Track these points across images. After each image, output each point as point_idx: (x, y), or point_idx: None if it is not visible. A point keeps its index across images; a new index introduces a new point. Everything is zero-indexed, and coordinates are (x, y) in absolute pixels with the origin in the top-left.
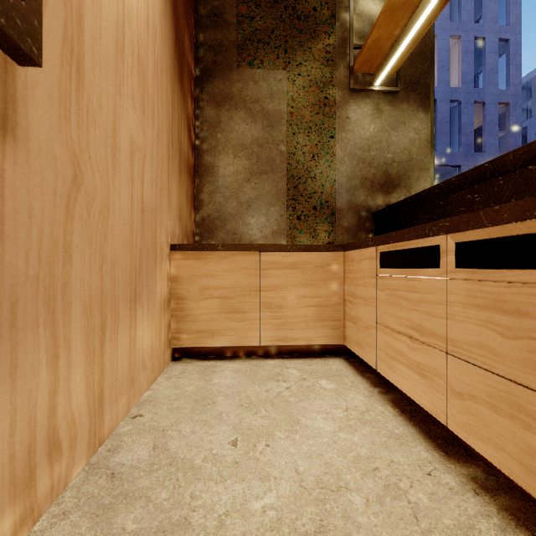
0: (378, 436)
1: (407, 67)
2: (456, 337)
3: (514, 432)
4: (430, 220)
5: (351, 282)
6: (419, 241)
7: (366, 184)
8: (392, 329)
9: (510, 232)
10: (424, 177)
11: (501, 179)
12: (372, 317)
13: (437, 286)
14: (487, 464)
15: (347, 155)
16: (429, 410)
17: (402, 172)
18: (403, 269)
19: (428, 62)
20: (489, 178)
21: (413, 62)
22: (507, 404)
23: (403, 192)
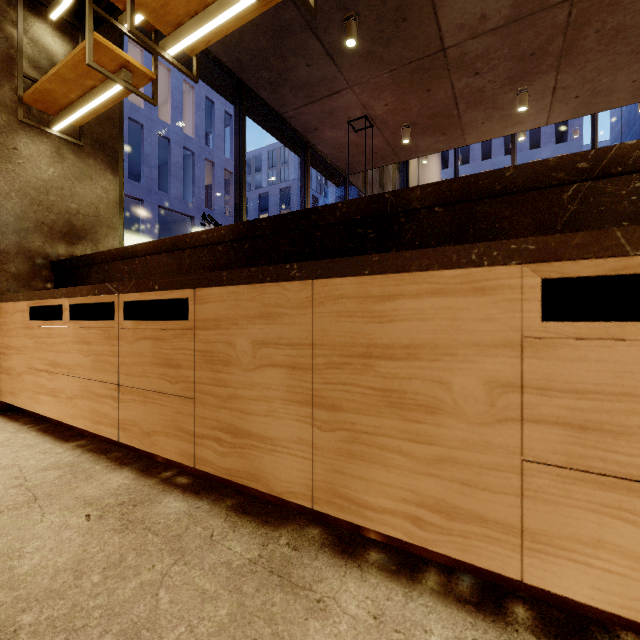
0: (11, 450)
1: (95, 125)
2: (70, 363)
3: (88, 405)
4: (100, 279)
5: (5, 334)
6: (53, 301)
7: (43, 229)
8: (38, 370)
9: (87, 301)
10: (113, 236)
11: (137, 260)
12: (24, 364)
13: (62, 332)
14: (93, 437)
15: (15, 191)
16: (58, 419)
17: (89, 225)
18: (45, 321)
19: (117, 130)
20: (131, 257)
21: (101, 123)
22: (86, 392)
23: (90, 245)
